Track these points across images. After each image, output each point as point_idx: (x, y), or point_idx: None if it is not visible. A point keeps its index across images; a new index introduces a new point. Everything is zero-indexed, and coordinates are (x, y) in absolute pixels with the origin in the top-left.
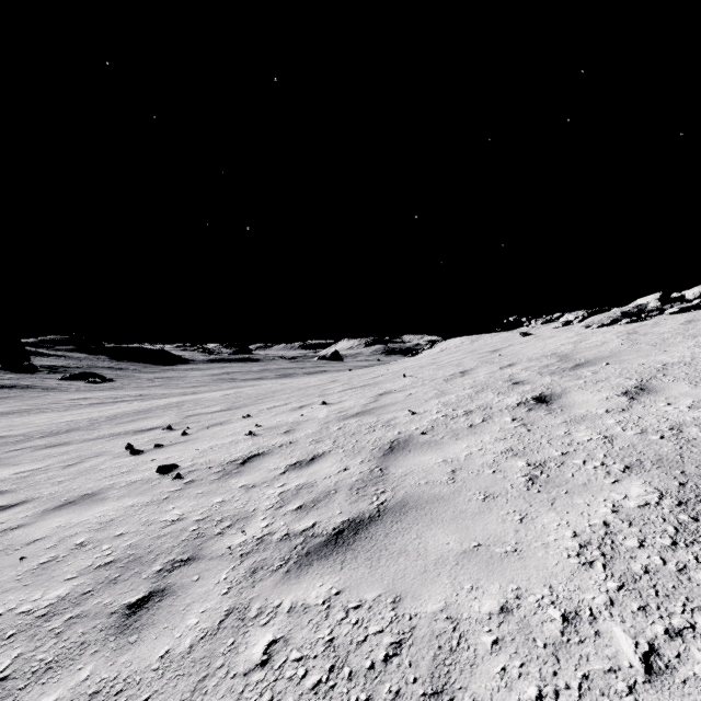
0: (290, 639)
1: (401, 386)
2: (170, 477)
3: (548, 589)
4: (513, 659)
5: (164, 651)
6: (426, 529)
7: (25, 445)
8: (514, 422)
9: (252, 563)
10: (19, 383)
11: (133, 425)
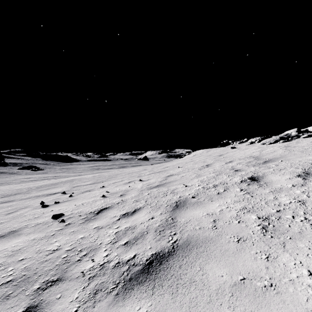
0: None
1: (177, 172)
2: (58, 221)
3: None
4: None
5: None
6: (205, 263)
7: None
8: (242, 191)
9: (95, 285)
10: None
11: (47, 191)
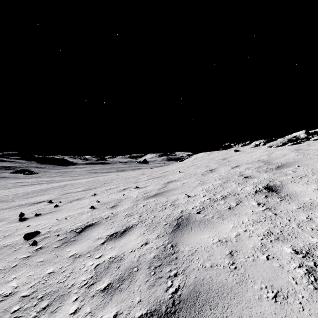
0: None
1: (178, 177)
2: (29, 243)
3: None
4: None
5: None
6: None
7: None
8: (260, 206)
9: None
10: None
11: (32, 199)
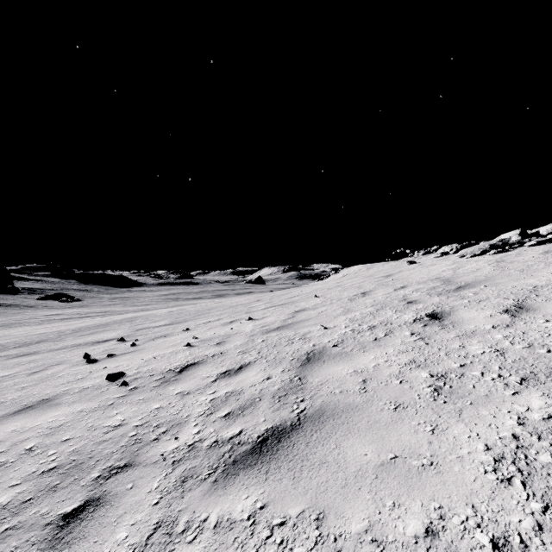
0: None
1: (313, 304)
2: (117, 384)
3: (471, 509)
4: None
5: None
6: (344, 439)
7: (1, 354)
8: (413, 336)
9: (183, 471)
10: (3, 302)
11: (92, 337)
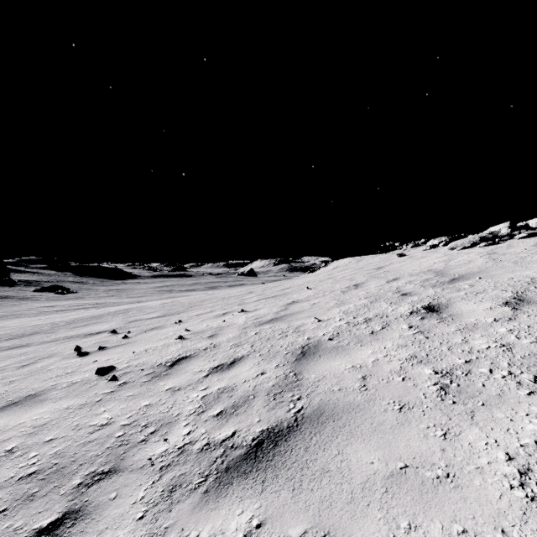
0: None
1: (306, 296)
2: (106, 378)
3: (501, 535)
4: None
5: None
6: (346, 443)
7: None
8: (411, 329)
9: (171, 479)
10: None
11: (85, 329)
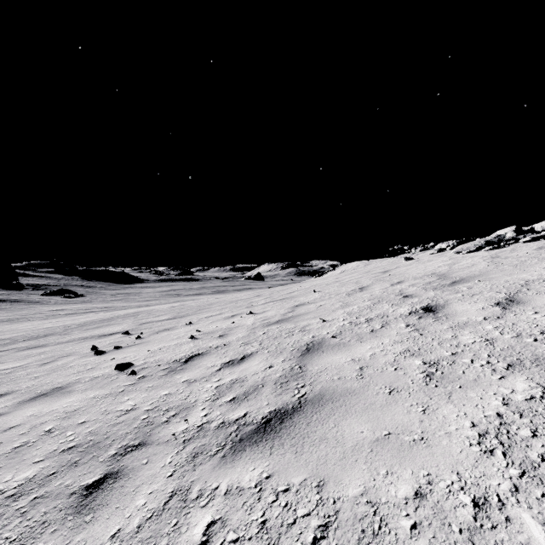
0: (227, 520)
1: (312, 299)
2: (126, 373)
3: (456, 475)
4: (432, 544)
5: (115, 530)
6: (342, 419)
7: (11, 347)
8: (408, 327)
9: (193, 448)
10: (9, 298)
11: (98, 331)
